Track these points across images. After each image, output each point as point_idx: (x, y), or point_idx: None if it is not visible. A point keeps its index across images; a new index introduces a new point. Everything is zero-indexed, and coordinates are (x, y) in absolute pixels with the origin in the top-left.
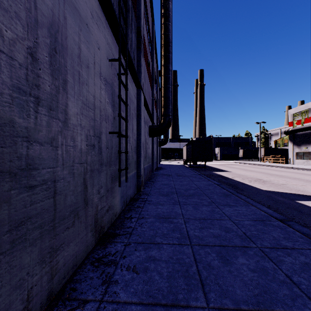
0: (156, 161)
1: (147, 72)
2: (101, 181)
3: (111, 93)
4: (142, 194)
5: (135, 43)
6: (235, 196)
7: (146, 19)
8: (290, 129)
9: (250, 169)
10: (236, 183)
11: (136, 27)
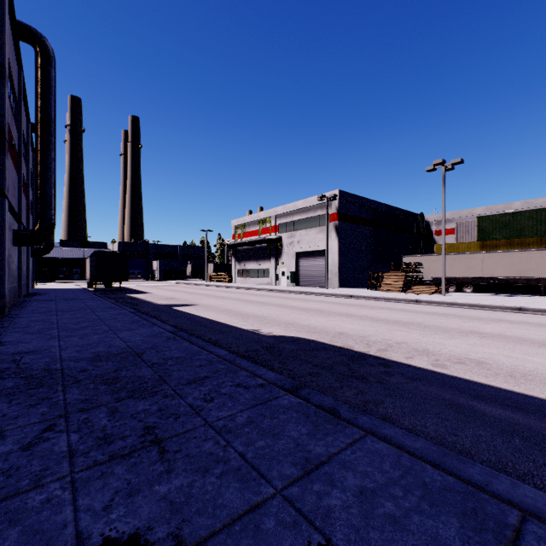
0: (26, 283)
1: (11, 156)
2: None
3: None
4: (8, 315)
5: None
6: (120, 307)
7: (9, 78)
8: (232, 243)
9: (180, 290)
10: (141, 302)
11: None
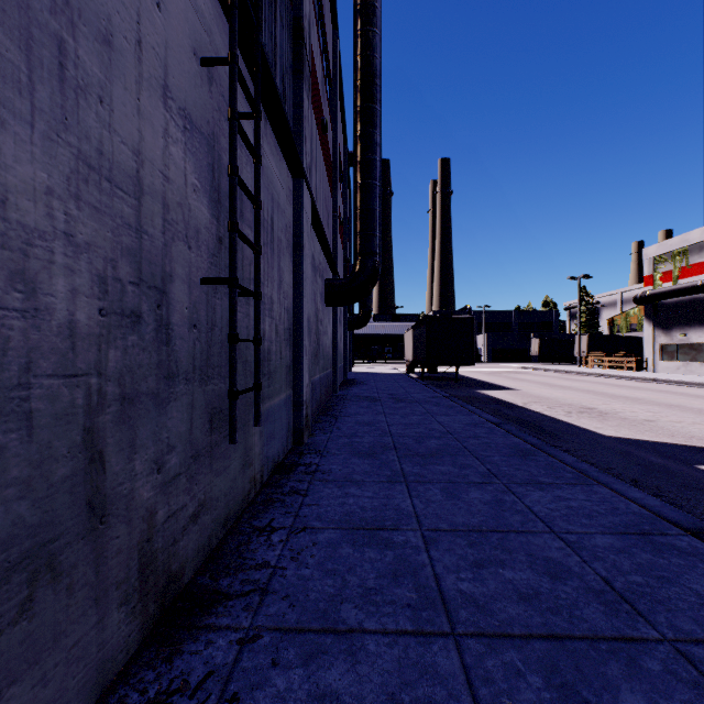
0: (342, 365)
1: (321, 147)
2: (168, 430)
3: (209, 164)
4: (305, 451)
5: (288, 57)
6: (546, 454)
7: (320, 18)
8: (647, 292)
9: (560, 384)
10: (537, 418)
11: (292, 18)
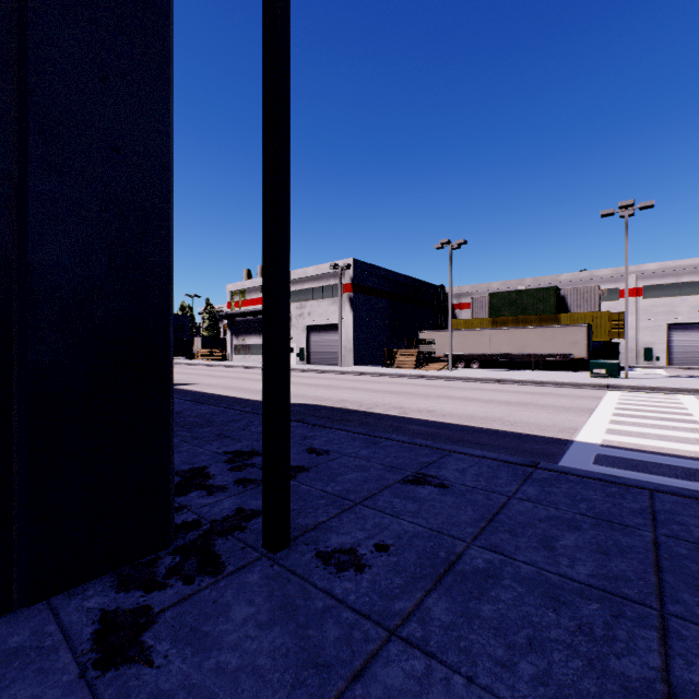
0: None
1: None
2: None
3: None
4: None
5: None
6: None
7: None
8: (228, 312)
9: None
10: None
11: None
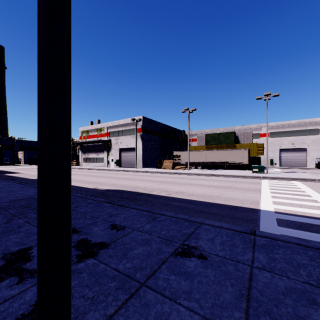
0: None
1: None
2: None
3: None
4: None
5: None
6: (6, 181)
7: None
8: (79, 141)
9: None
10: (18, 178)
11: None
